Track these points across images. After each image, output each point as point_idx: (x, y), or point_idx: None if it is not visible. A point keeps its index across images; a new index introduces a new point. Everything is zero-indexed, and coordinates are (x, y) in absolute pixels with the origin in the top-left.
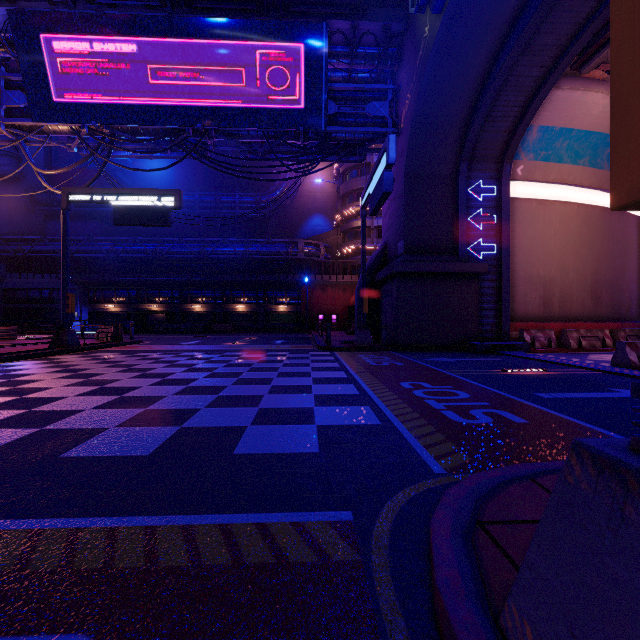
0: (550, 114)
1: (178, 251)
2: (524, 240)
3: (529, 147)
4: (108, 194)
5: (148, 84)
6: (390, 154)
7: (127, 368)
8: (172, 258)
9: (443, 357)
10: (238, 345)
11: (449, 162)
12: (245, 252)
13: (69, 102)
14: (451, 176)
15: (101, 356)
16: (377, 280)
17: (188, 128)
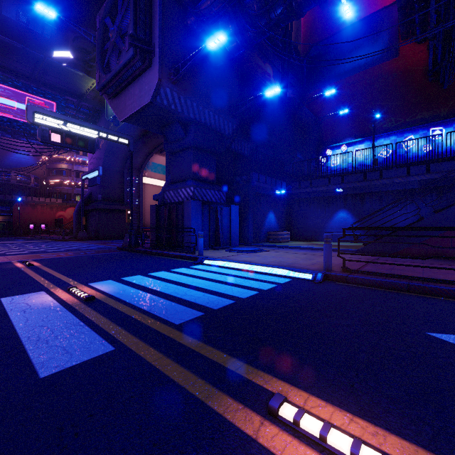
0: (155, 160)
1: None
2: (148, 199)
3: (149, 167)
4: None
5: None
6: (100, 173)
7: None
8: None
9: (118, 240)
10: None
11: (120, 167)
12: None
13: None
14: (121, 172)
15: None
16: (87, 209)
17: None
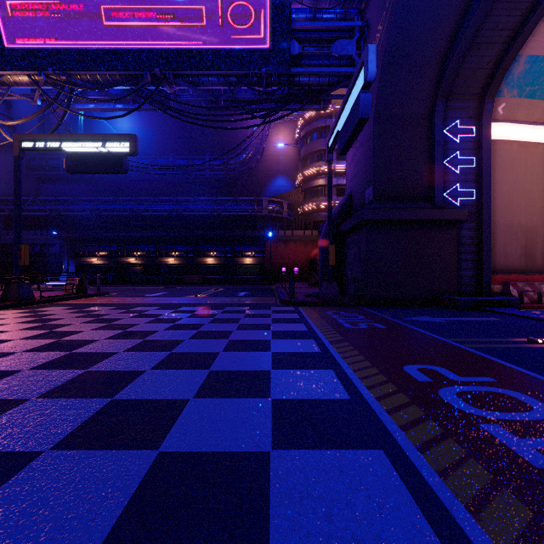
0: (543, 40)
1: (153, 209)
2: (504, 186)
3: (513, 82)
4: (61, 140)
5: (103, 26)
6: (369, 68)
7: (48, 331)
8: (148, 216)
9: (426, 315)
10: (200, 297)
11: (423, 100)
12: (214, 209)
13: (24, 48)
14: (425, 116)
15: (45, 311)
16: (342, 231)
17: (146, 73)
